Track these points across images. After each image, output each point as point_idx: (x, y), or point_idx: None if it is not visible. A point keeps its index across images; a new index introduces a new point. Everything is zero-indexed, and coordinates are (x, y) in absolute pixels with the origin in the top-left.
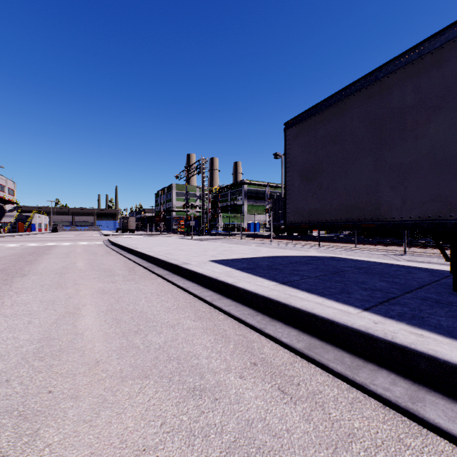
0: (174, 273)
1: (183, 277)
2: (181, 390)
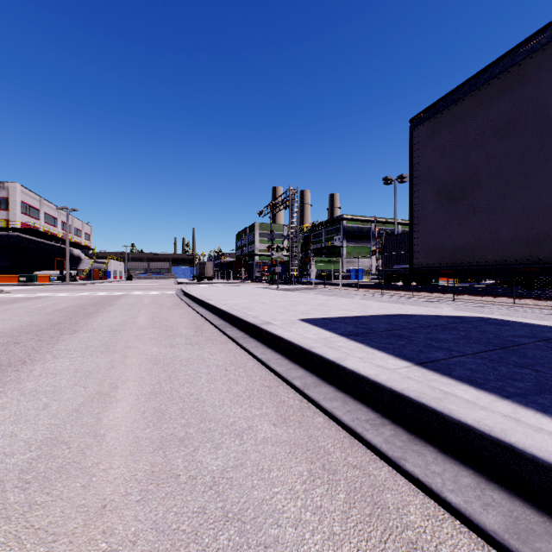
0: (251, 335)
1: (262, 343)
2: None
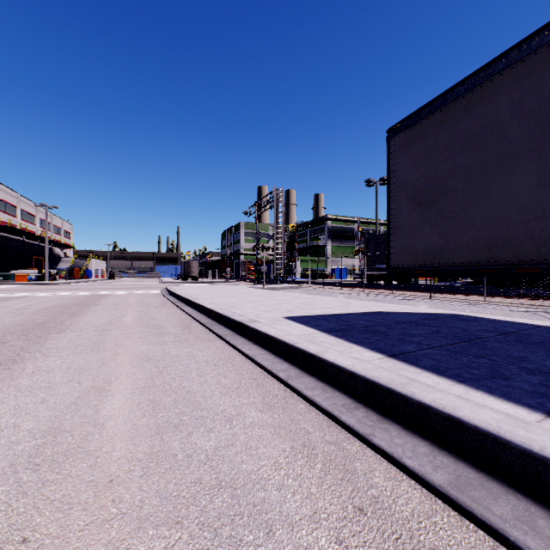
0: (238, 333)
1: (249, 339)
2: None
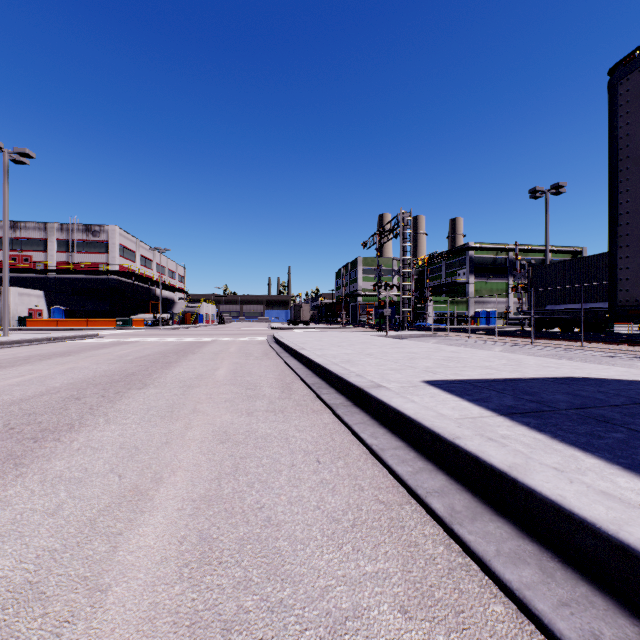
0: (355, 403)
1: (371, 416)
2: None
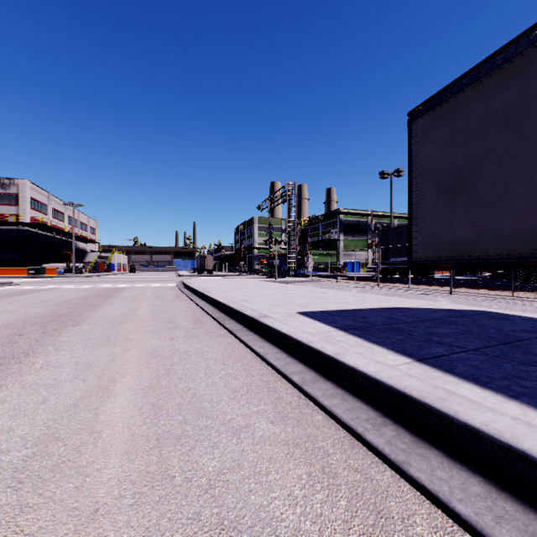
0: (250, 328)
1: (260, 336)
2: None
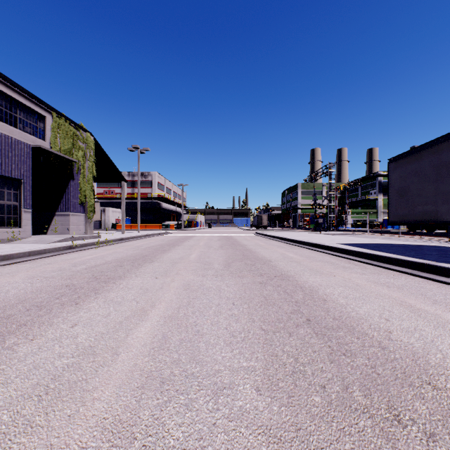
0: (315, 248)
1: (321, 249)
2: (328, 263)
